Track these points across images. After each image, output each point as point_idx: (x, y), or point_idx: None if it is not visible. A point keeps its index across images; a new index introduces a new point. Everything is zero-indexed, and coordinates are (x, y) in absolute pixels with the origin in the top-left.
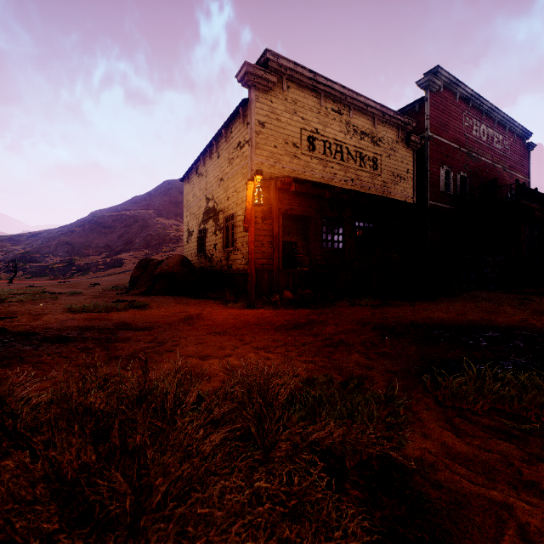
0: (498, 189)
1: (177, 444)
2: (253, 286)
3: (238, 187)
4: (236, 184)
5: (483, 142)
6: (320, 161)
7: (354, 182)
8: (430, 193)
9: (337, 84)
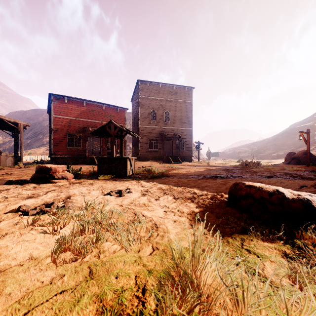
0: None
1: (253, 163)
2: (308, 160)
3: None
4: None
5: None
6: None
7: None
8: None
9: None
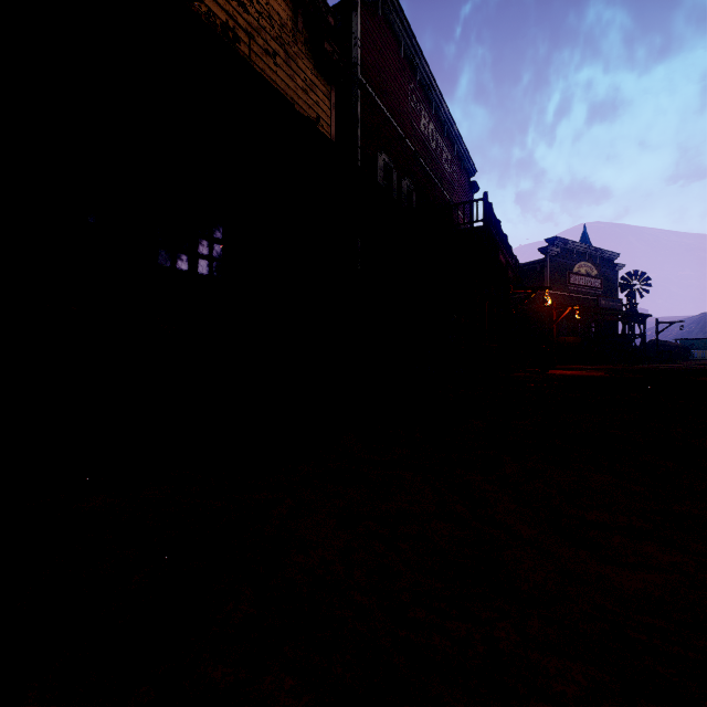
0: None
1: None
2: None
3: None
4: None
5: (432, 150)
6: None
7: None
8: None
9: None
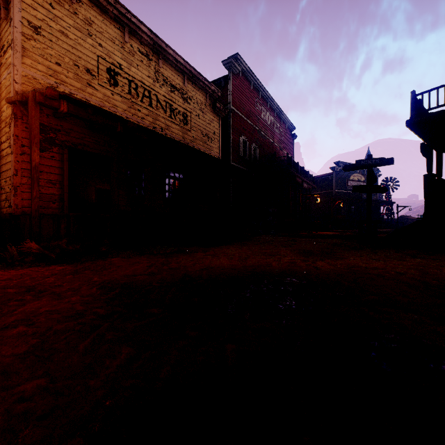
0: (277, 162)
1: None
2: None
3: (1, 105)
4: (0, 102)
5: (268, 125)
6: (124, 99)
7: (163, 131)
8: (232, 156)
9: (143, 24)
